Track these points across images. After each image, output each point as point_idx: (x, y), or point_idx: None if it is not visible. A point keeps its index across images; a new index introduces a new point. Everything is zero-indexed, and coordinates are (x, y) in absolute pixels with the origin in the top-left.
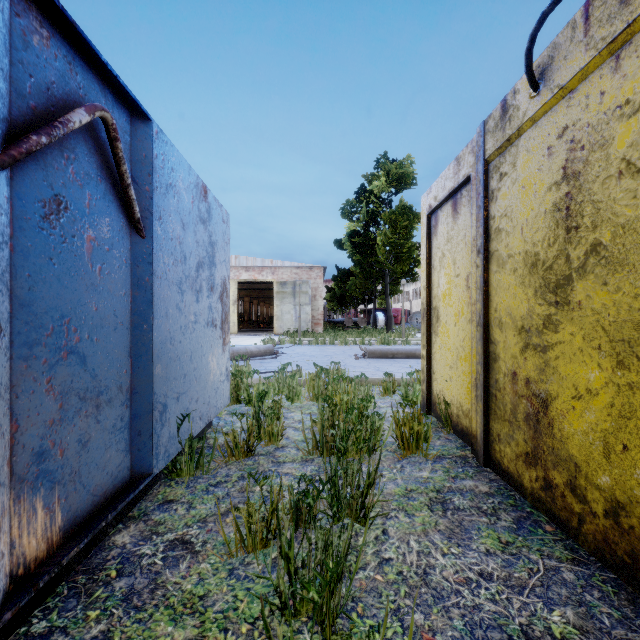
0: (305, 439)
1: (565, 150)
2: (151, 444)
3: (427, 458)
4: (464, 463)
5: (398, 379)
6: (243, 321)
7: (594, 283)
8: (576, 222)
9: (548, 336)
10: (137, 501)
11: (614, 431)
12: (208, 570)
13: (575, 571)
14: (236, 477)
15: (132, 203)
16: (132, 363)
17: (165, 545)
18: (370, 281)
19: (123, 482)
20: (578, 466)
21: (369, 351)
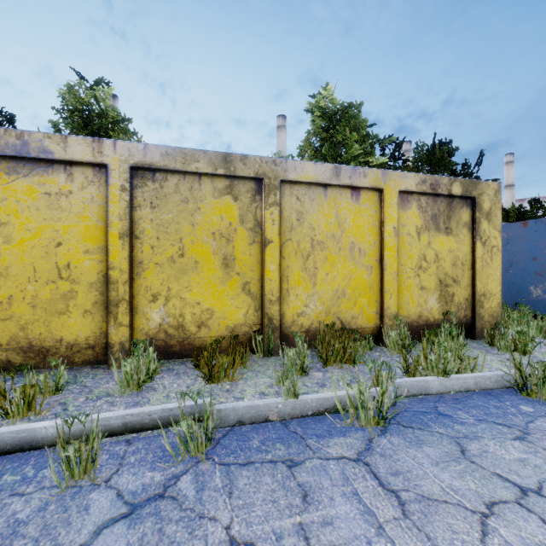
0: None
1: None
2: None
3: None
4: None
5: None
6: None
7: None
8: None
9: None
10: None
11: None
12: None
13: None
14: None
15: None
16: None
17: None
18: None
19: None
20: None
21: None
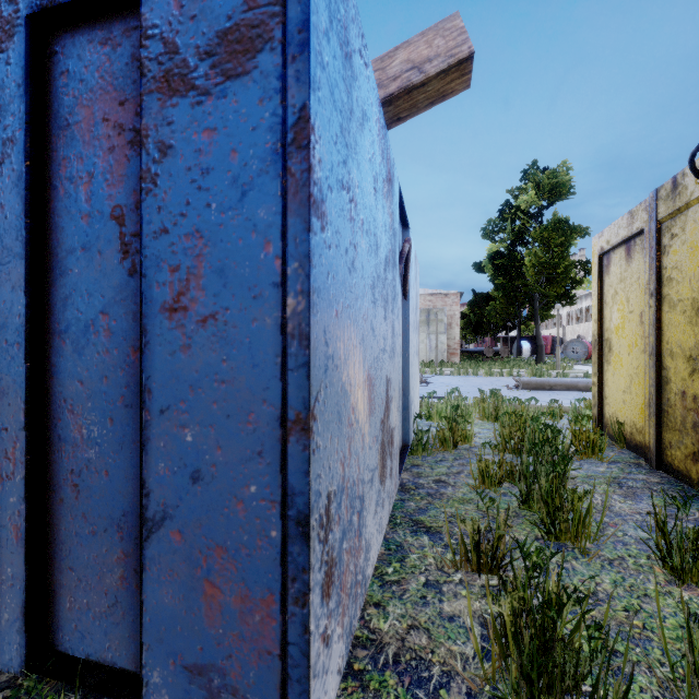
0: (496, 440)
1: None
2: (409, 427)
3: (602, 461)
4: (637, 466)
5: (563, 407)
6: None
7: None
8: None
9: None
10: None
11: None
12: (466, 492)
13: None
14: (451, 458)
15: (407, 282)
16: (402, 376)
17: (432, 481)
18: (514, 306)
19: (401, 445)
20: None
21: (523, 382)
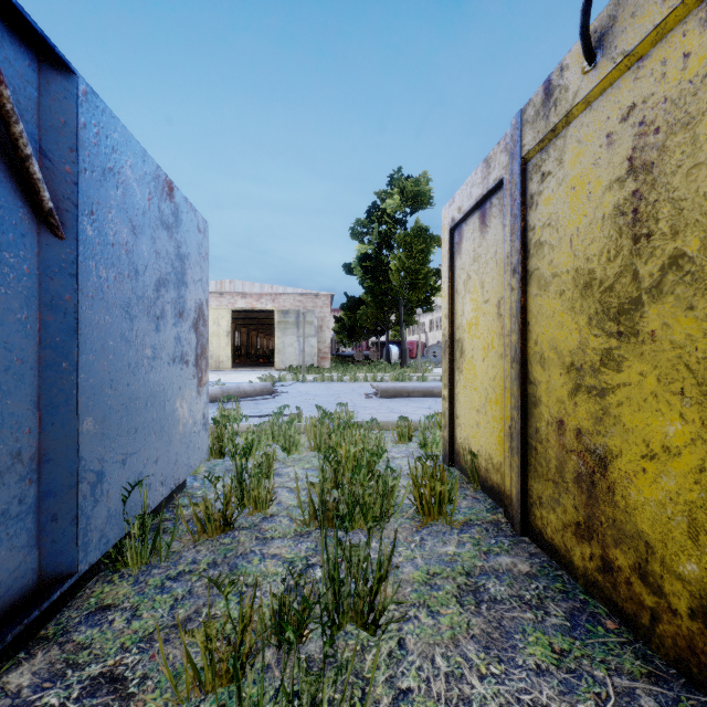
0: (300, 506)
1: (632, 136)
2: (75, 531)
3: (452, 526)
4: (497, 531)
5: (415, 423)
6: (240, 355)
7: (674, 307)
8: (648, 228)
9: (607, 376)
10: (56, 611)
11: (705, 505)
12: None
13: (655, 694)
14: (205, 564)
15: (37, 185)
16: (41, 418)
17: (83, 687)
18: (383, 310)
19: (24, 593)
20: (650, 546)
21: (382, 389)
